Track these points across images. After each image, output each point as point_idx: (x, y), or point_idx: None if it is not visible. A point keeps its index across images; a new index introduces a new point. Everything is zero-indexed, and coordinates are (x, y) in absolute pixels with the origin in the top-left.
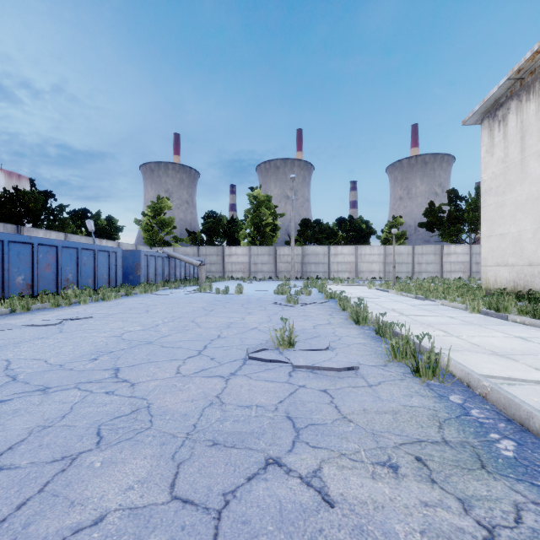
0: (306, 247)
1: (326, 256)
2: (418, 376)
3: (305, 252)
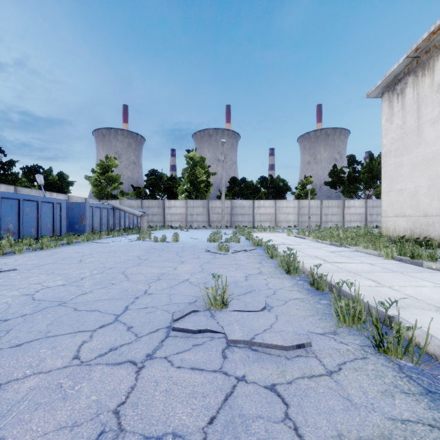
0: (234, 201)
1: (251, 209)
2: (381, 352)
3: (234, 205)
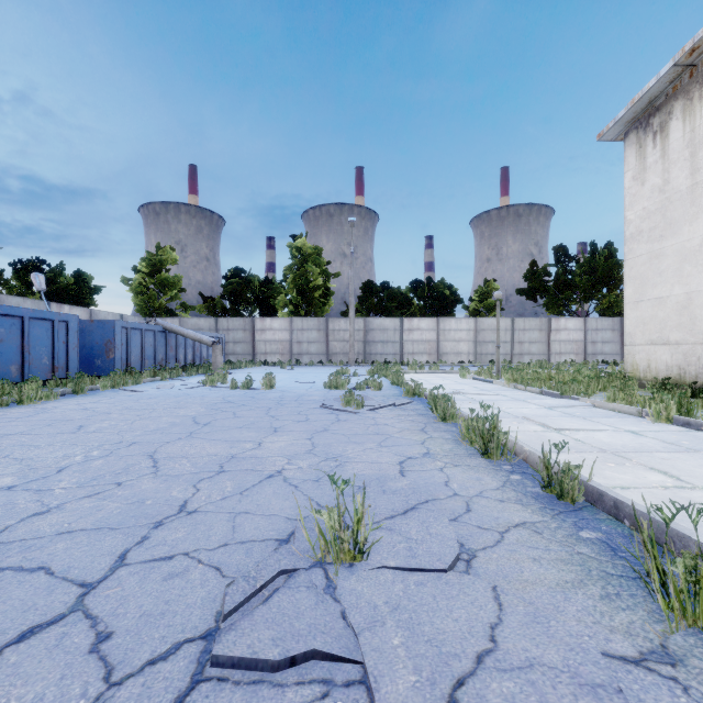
0: (370, 320)
1: (398, 333)
2: None
3: (369, 327)
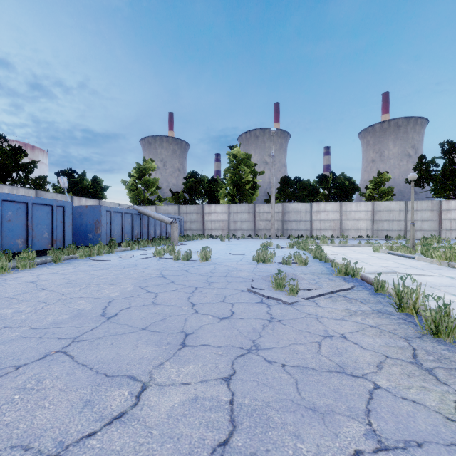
0: (287, 204)
1: (308, 214)
2: None
3: (286, 210)
